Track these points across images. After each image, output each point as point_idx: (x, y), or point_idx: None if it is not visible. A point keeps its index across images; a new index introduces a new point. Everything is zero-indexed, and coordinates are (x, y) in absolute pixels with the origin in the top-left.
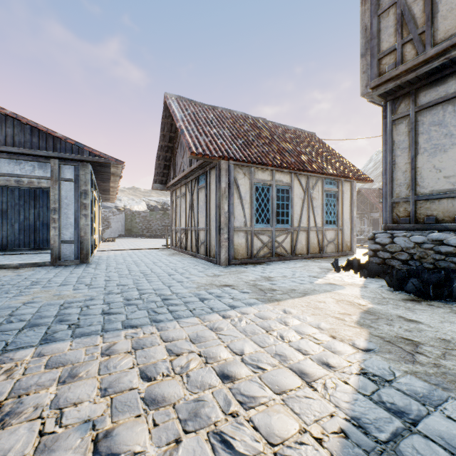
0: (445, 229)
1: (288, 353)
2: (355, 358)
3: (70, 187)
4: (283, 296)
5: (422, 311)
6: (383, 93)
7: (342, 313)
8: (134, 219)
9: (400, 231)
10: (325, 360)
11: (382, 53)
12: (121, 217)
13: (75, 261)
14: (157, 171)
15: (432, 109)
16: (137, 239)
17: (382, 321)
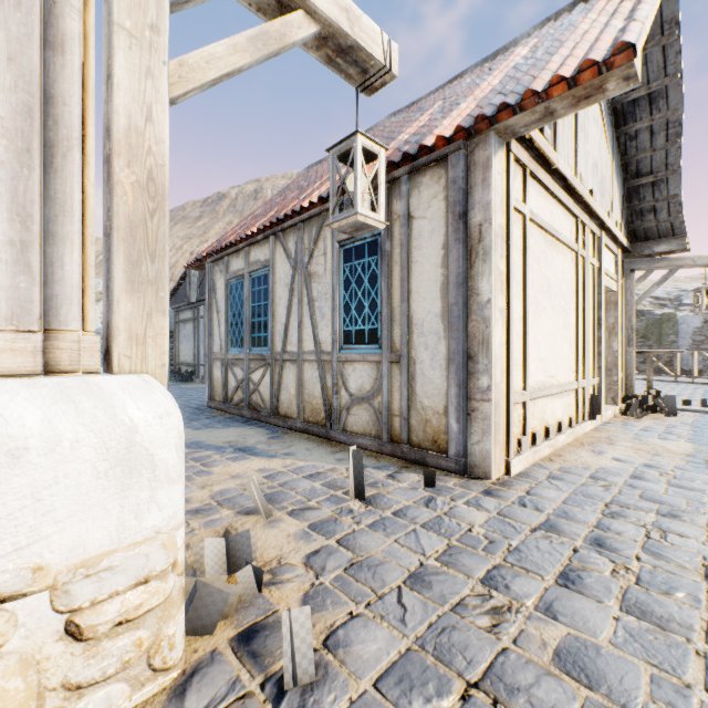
0: None
1: None
2: None
3: None
4: None
5: None
6: None
7: None
8: None
9: None
10: None
11: None
12: None
13: None
14: None
15: None
16: None
17: None
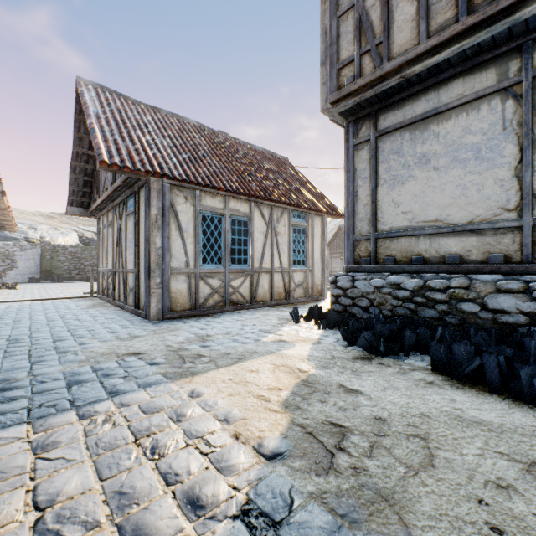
0: (403, 271)
1: (143, 485)
2: (249, 477)
3: None
4: (207, 366)
5: (369, 373)
6: (344, 112)
7: (271, 389)
8: (56, 256)
9: (361, 273)
10: (198, 491)
11: (341, 63)
12: (35, 253)
13: None
14: (72, 188)
15: (392, 135)
16: (59, 283)
17: (317, 396)
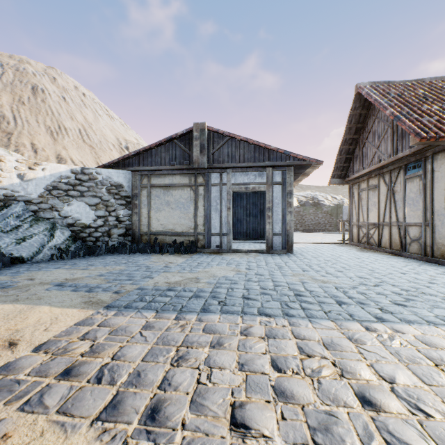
0: None
1: None
2: None
3: (279, 189)
4: None
5: None
6: None
7: None
8: None
9: None
10: None
11: None
12: None
13: (282, 250)
14: (336, 166)
15: None
16: (294, 233)
17: None
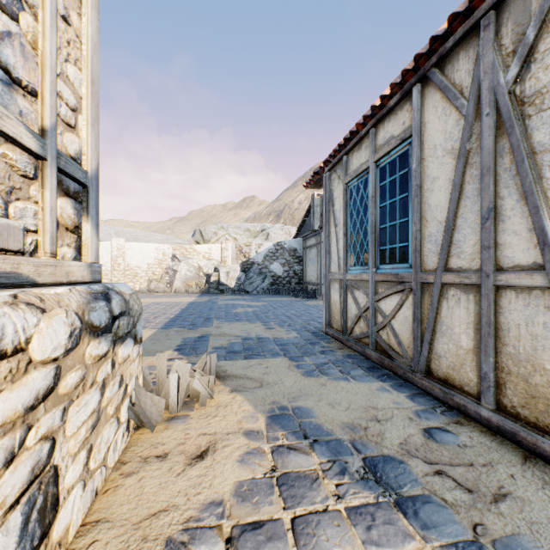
0: None
1: None
2: None
3: None
4: (161, 333)
5: None
6: None
7: None
8: None
9: None
10: None
11: None
12: None
13: None
14: None
15: None
16: None
17: None
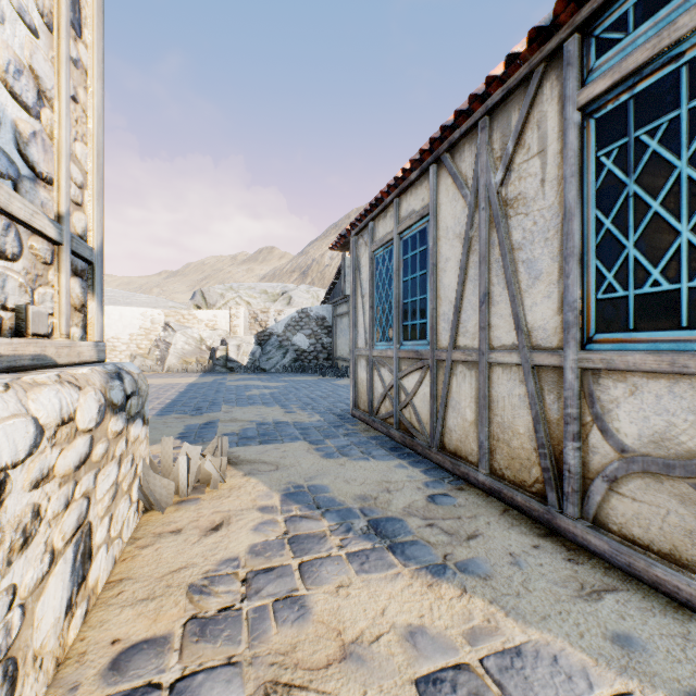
0: None
1: None
2: None
3: None
4: (157, 421)
5: None
6: None
7: None
8: None
9: None
10: None
11: None
12: None
13: None
14: None
15: None
16: None
17: None
